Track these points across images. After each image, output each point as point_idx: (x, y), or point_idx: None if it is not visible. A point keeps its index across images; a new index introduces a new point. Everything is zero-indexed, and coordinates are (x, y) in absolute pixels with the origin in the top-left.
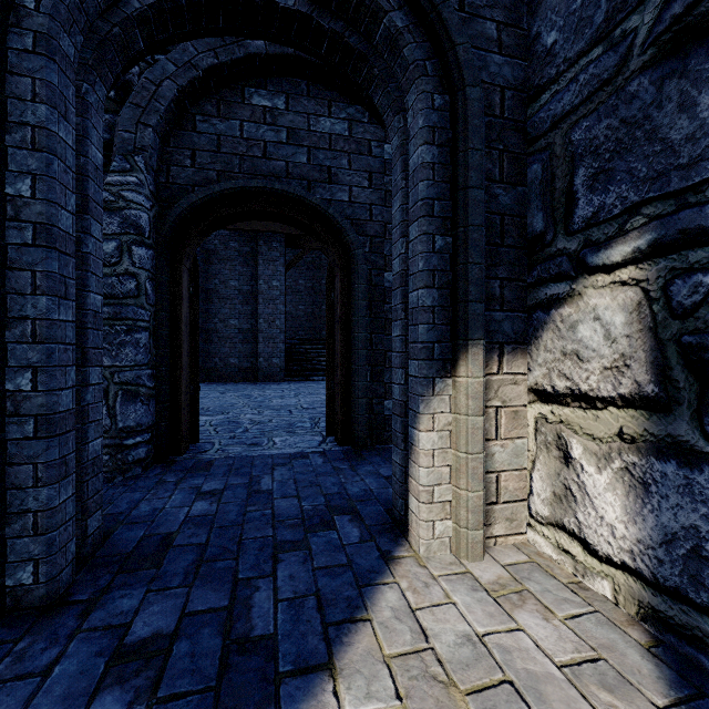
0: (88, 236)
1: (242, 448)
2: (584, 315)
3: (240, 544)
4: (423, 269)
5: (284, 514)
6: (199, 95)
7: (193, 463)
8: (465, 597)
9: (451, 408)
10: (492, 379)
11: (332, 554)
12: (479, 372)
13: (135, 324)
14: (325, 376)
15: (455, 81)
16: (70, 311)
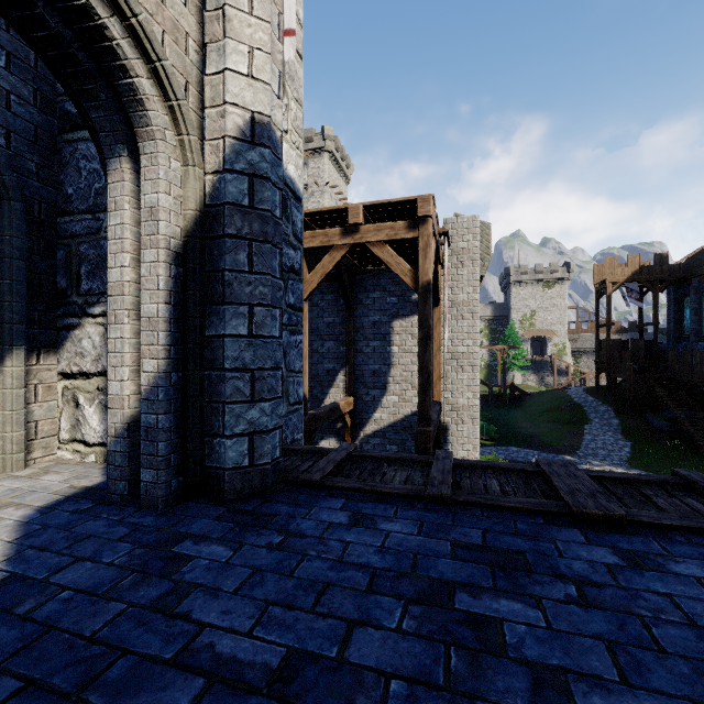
0: None
1: None
2: (85, 335)
3: None
4: None
5: None
6: None
7: None
8: (10, 482)
9: (0, 386)
10: (33, 368)
11: None
12: (21, 364)
13: None
14: None
15: (4, 194)
16: None
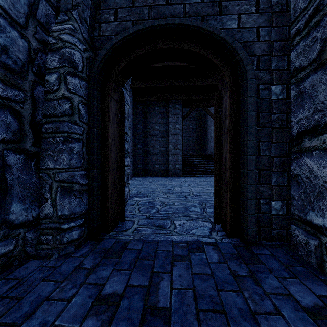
0: None
1: (151, 229)
2: None
3: None
4: None
5: None
6: None
7: (112, 244)
8: None
9: None
10: None
11: None
12: None
13: (69, 136)
14: (203, 174)
15: None
16: None
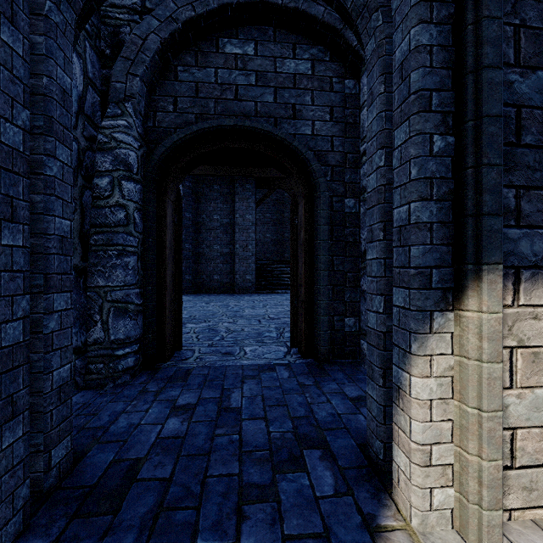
0: (51, 159)
1: (217, 356)
2: None
3: (204, 484)
4: (417, 177)
5: (251, 442)
6: (180, 48)
7: (174, 371)
8: None
9: (453, 348)
10: (505, 312)
11: (305, 513)
12: (496, 306)
13: (124, 249)
14: (287, 289)
15: None
16: (20, 235)
